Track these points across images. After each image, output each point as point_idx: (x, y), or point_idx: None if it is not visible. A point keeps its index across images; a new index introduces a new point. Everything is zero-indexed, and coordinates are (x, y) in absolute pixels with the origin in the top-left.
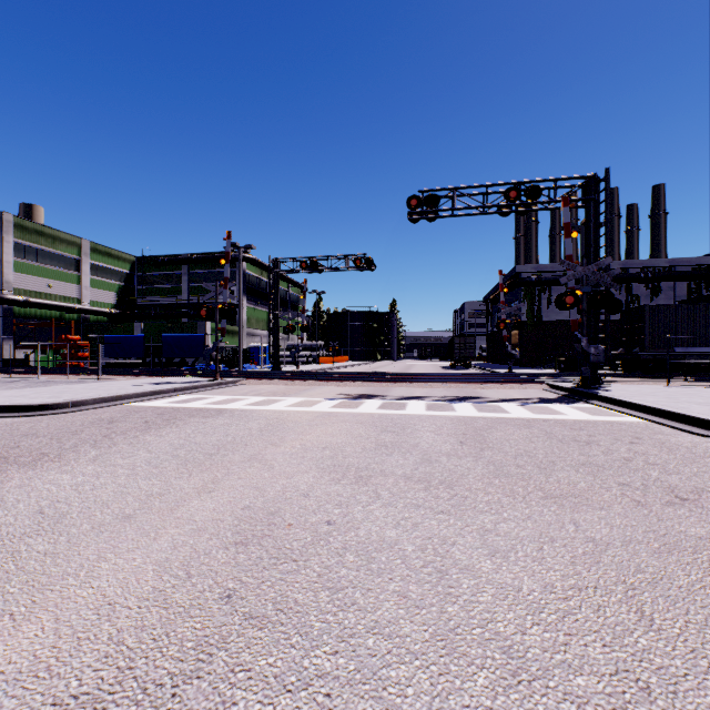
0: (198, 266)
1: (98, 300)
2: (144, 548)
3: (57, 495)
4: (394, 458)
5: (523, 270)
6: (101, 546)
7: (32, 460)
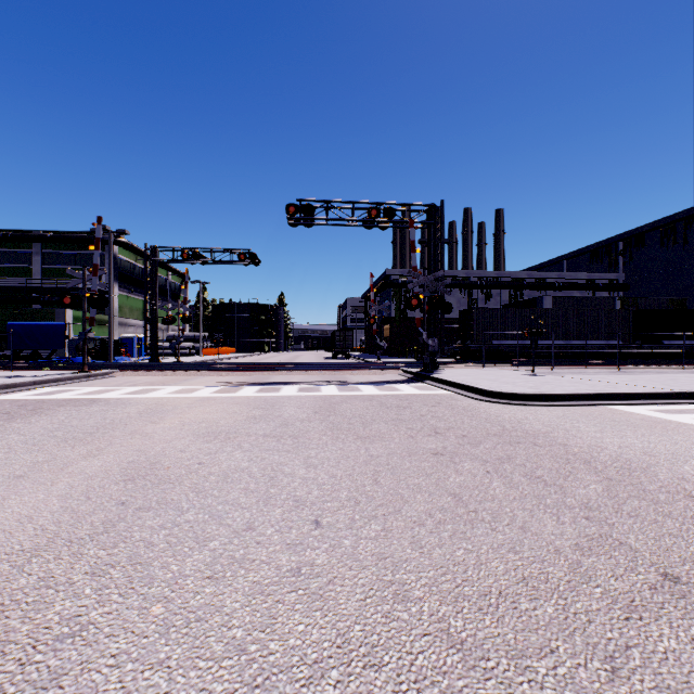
0: (54, 246)
1: None
2: (45, 490)
3: None
4: (259, 425)
5: (392, 273)
6: (3, 493)
7: None
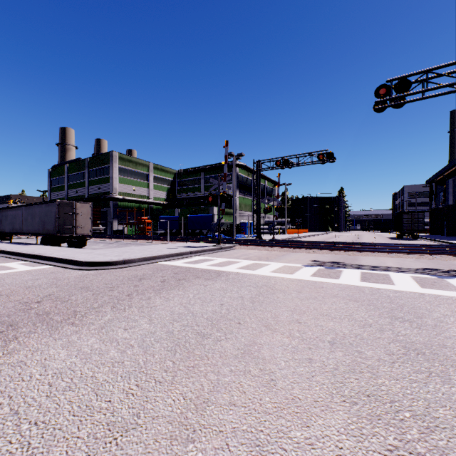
0: (209, 173)
1: (157, 196)
2: None
3: (26, 394)
4: None
5: None
6: None
7: (60, 321)
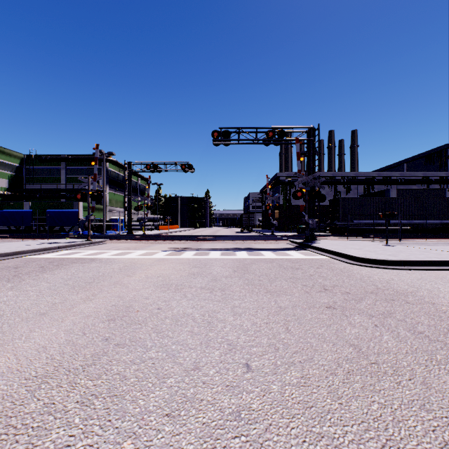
0: (73, 164)
1: None
2: (57, 325)
3: None
4: (197, 279)
5: (281, 175)
6: (31, 326)
7: None
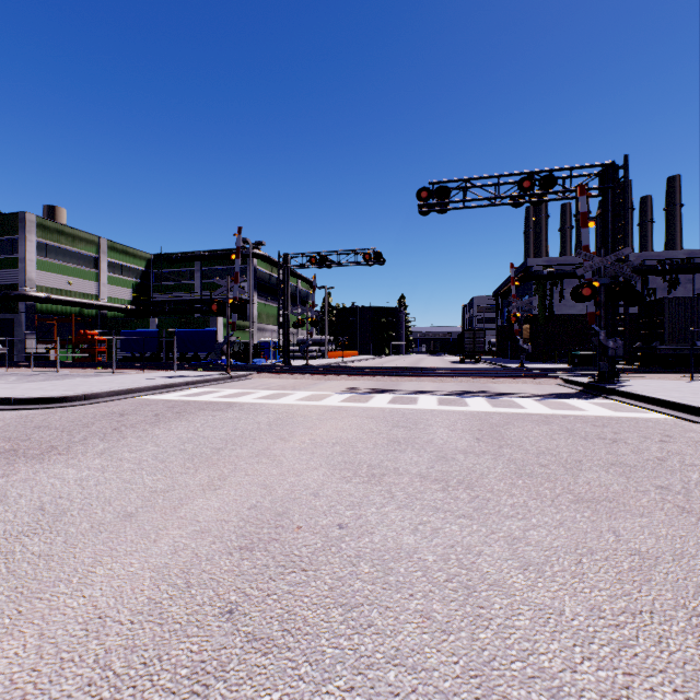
0: (210, 263)
1: (115, 296)
2: (143, 551)
3: (60, 490)
4: (407, 455)
5: (534, 263)
6: (98, 548)
7: (41, 453)
